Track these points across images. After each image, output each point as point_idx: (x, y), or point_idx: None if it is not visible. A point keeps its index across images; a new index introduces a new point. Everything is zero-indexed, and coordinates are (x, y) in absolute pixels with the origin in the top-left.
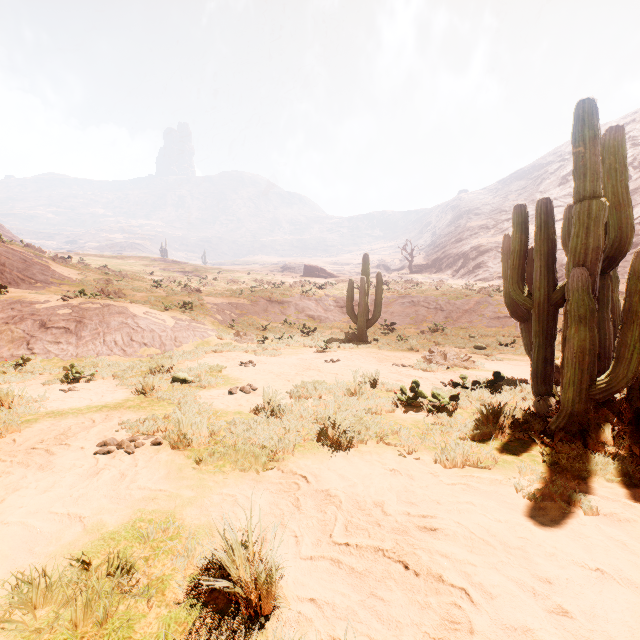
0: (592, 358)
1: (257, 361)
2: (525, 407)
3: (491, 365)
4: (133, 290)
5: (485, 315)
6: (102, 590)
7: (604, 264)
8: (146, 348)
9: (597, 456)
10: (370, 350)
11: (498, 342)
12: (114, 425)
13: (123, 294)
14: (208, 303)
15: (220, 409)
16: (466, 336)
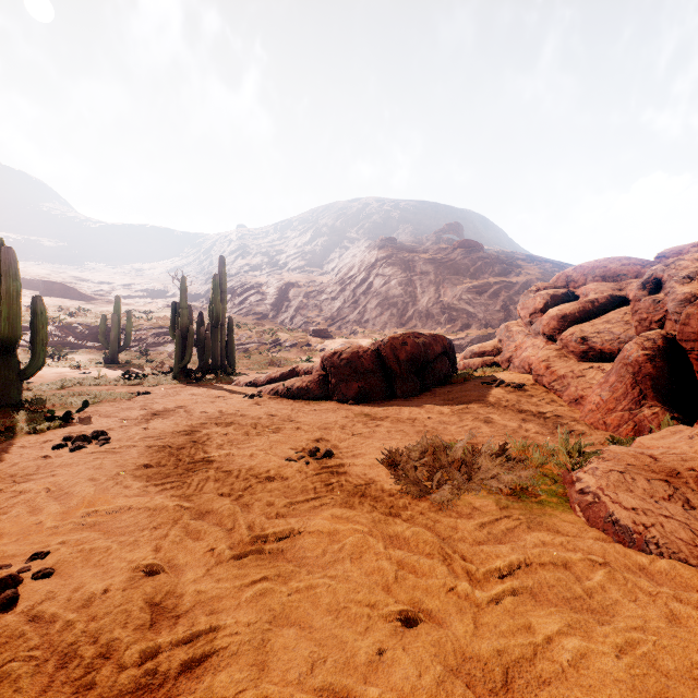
0: (180, 356)
1: None
2: None
3: None
4: None
5: None
6: (32, 393)
7: (215, 324)
8: None
9: (171, 380)
10: (119, 368)
11: None
12: None
13: None
14: None
15: None
16: None
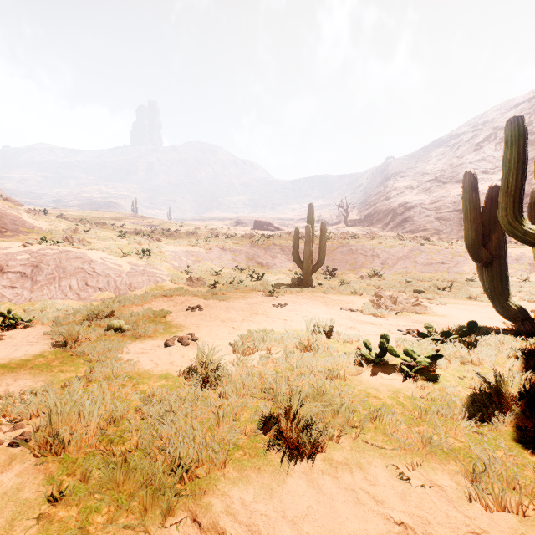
0: None
1: (205, 305)
2: (519, 367)
3: (438, 309)
4: (98, 239)
5: (418, 261)
6: None
7: None
8: (100, 292)
9: None
10: (316, 294)
11: (435, 286)
12: None
13: (87, 242)
14: (166, 251)
15: (144, 370)
16: (403, 281)
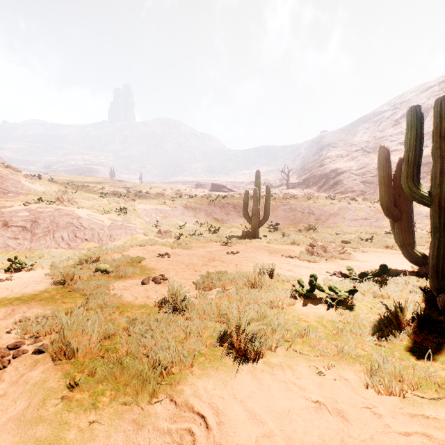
0: None
1: (172, 253)
2: (418, 299)
3: (360, 256)
4: (83, 199)
5: (346, 217)
6: None
7: None
8: (87, 242)
9: None
10: (262, 244)
11: (359, 238)
12: (11, 323)
13: (74, 201)
14: (139, 209)
15: (127, 302)
16: (333, 233)
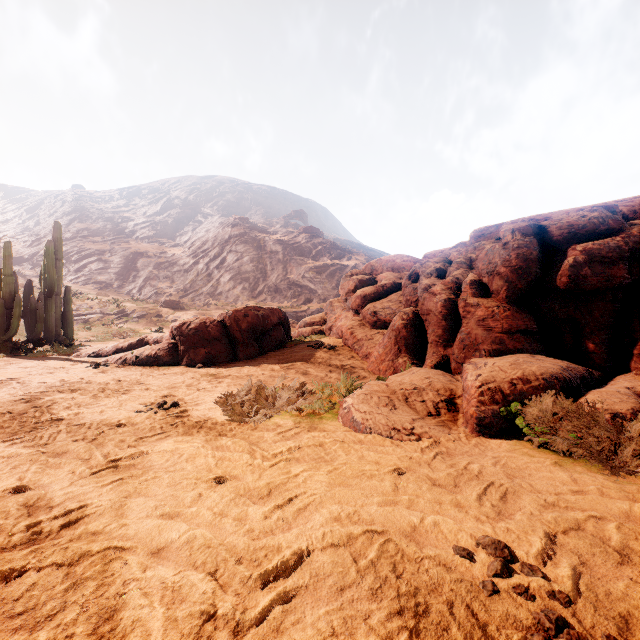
0: (3, 328)
1: None
2: None
3: None
4: None
5: None
6: None
7: (48, 294)
8: None
9: None
10: None
11: None
12: None
13: None
14: None
15: None
16: None
